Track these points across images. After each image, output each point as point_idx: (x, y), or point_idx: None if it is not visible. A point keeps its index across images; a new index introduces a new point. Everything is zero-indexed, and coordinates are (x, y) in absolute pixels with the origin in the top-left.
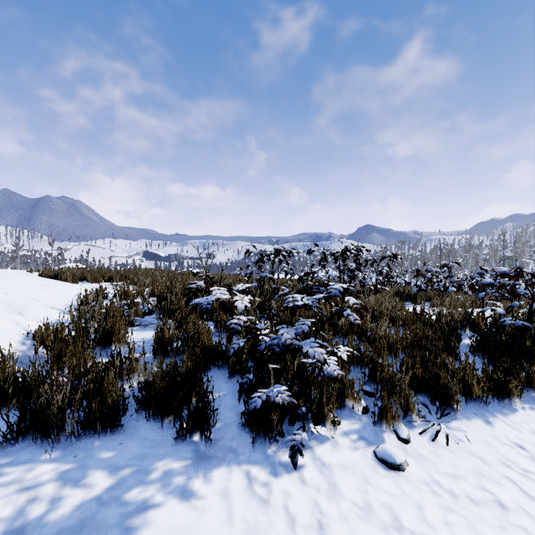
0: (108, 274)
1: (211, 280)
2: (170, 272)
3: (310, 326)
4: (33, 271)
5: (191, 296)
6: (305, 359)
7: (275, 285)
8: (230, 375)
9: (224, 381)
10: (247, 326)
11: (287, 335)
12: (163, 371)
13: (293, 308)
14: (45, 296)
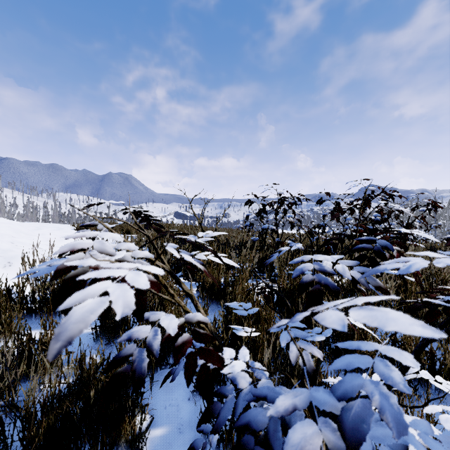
0: (125, 227)
1: (157, 224)
2: (180, 226)
3: (350, 323)
4: (76, 225)
5: (70, 253)
6: (333, 379)
7: (279, 238)
8: (195, 387)
9: (186, 394)
10: (180, 347)
11: (308, 431)
12: (83, 374)
13: (316, 290)
14: (56, 246)
